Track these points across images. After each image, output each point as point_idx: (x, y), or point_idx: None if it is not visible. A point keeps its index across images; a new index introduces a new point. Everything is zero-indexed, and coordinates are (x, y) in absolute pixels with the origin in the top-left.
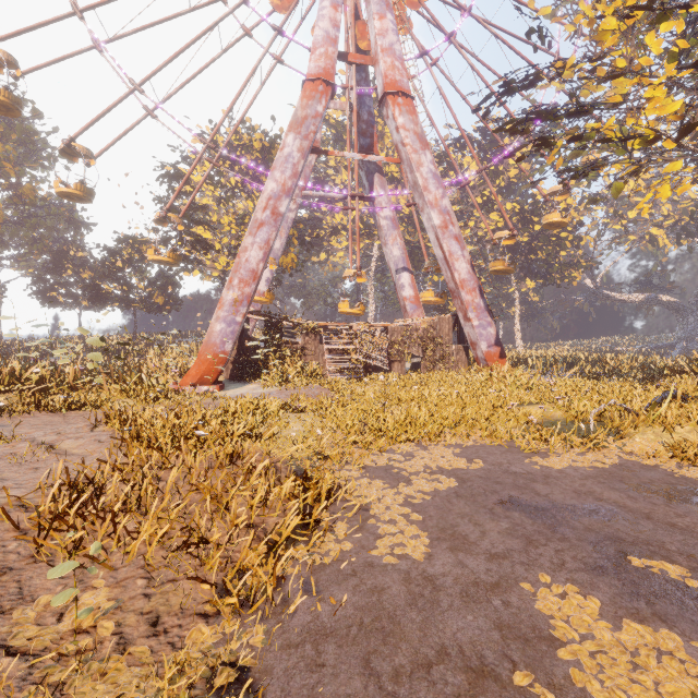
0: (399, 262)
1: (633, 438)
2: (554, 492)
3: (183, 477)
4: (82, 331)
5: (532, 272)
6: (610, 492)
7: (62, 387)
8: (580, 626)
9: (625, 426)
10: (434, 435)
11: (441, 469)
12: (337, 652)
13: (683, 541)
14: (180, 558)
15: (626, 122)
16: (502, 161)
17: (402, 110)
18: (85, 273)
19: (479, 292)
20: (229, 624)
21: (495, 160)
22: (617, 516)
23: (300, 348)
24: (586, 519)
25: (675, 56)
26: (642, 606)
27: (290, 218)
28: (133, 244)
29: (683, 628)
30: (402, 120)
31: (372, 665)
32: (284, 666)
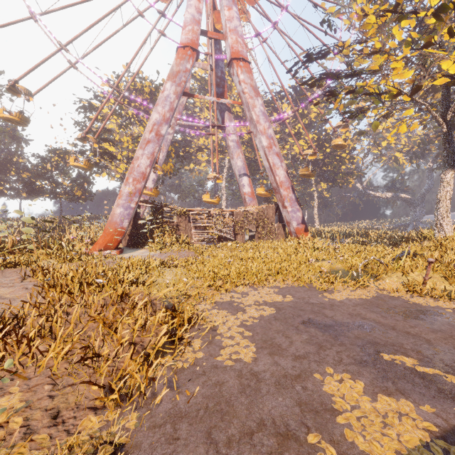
0: (241, 170)
1: (384, 280)
2: (336, 315)
3: (86, 311)
4: (18, 212)
5: (325, 178)
6: (370, 314)
7: (3, 252)
8: (351, 400)
9: (380, 273)
10: (262, 281)
11: (265, 302)
12: (188, 429)
13: (414, 342)
14: (78, 369)
15: (380, 82)
16: (306, 108)
17: (243, 70)
18: (24, 173)
19: (291, 190)
20: (112, 413)
21: (302, 106)
22: (375, 328)
23: (175, 225)
24: (356, 331)
25: (409, 43)
26: (390, 385)
27: (169, 139)
28: (59, 154)
29: (414, 398)
30: (243, 77)
31: (212, 436)
32: (149, 441)
